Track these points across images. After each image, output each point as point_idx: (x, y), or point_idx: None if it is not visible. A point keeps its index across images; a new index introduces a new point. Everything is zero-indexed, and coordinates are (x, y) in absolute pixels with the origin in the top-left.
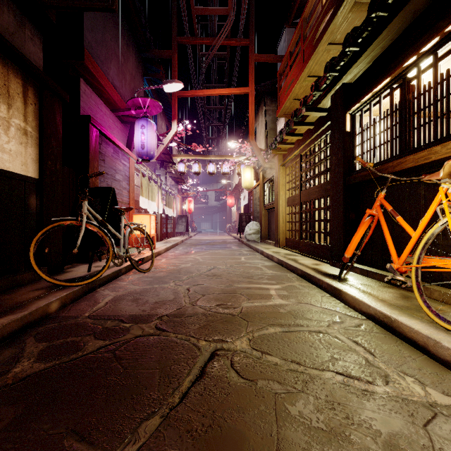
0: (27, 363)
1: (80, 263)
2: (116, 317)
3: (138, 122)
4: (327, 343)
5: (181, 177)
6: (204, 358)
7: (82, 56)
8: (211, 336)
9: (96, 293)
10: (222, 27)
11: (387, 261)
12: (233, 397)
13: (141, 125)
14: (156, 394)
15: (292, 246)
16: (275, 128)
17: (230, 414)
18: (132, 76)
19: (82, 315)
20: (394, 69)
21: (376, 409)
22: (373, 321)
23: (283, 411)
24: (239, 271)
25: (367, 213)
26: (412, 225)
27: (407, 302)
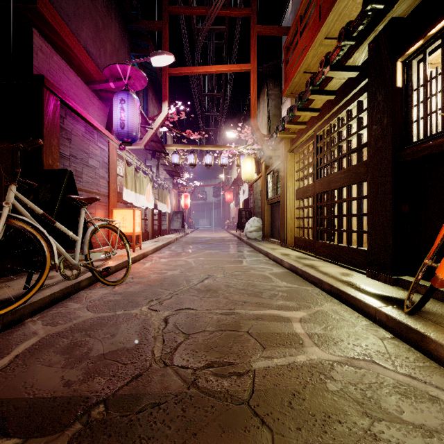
0: None
1: None
2: (0, 408)
3: (117, 95)
4: None
5: (176, 170)
6: None
7: None
8: None
9: (18, 329)
10: None
11: None
12: None
13: (121, 99)
14: None
15: (304, 246)
16: (279, 114)
17: None
18: (114, 47)
19: None
20: None
21: None
22: None
23: None
24: (242, 283)
25: None
26: None
27: None
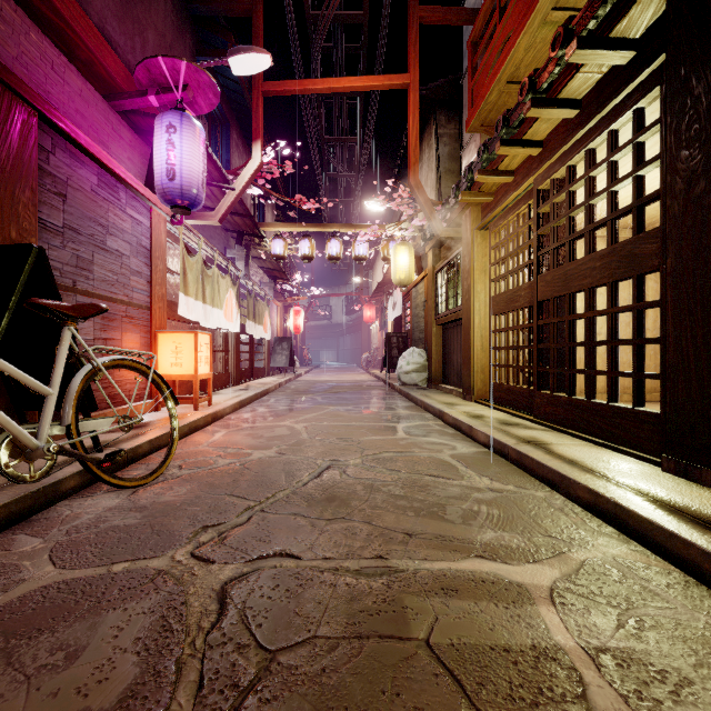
0: None
1: None
2: None
3: (161, 118)
4: None
5: (280, 267)
6: None
7: None
8: None
9: None
10: None
11: None
12: None
13: (168, 125)
14: None
15: (509, 401)
16: (456, 170)
17: None
18: (163, 41)
19: None
20: None
21: None
22: None
23: None
24: (400, 480)
25: None
26: None
27: None
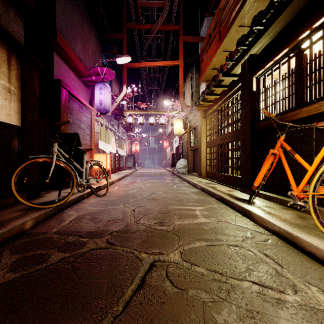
0: (0, 273)
1: (53, 190)
2: (77, 233)
3: (97, 85)
4: (243, 255)
5: (130, 126)
6: (144, 269)
7: (55, 35)
8: (150, 249)
9: (63, 213)
10: (159, 16)
11: (285, 188)
12: (168, 306)
13: (100, 88)
14: (103, 302)
15: (211, 177)
16: (198, 91)
17: (165, 323)
18: (93, 52)
19: (50, 231)
20: (292, 41)
21: (290, 317)
22: (278, 237)
23: (211, 319)
24: (172, 196)
25: (270, 152)
26: (305, 161)
27: (304, 221)
